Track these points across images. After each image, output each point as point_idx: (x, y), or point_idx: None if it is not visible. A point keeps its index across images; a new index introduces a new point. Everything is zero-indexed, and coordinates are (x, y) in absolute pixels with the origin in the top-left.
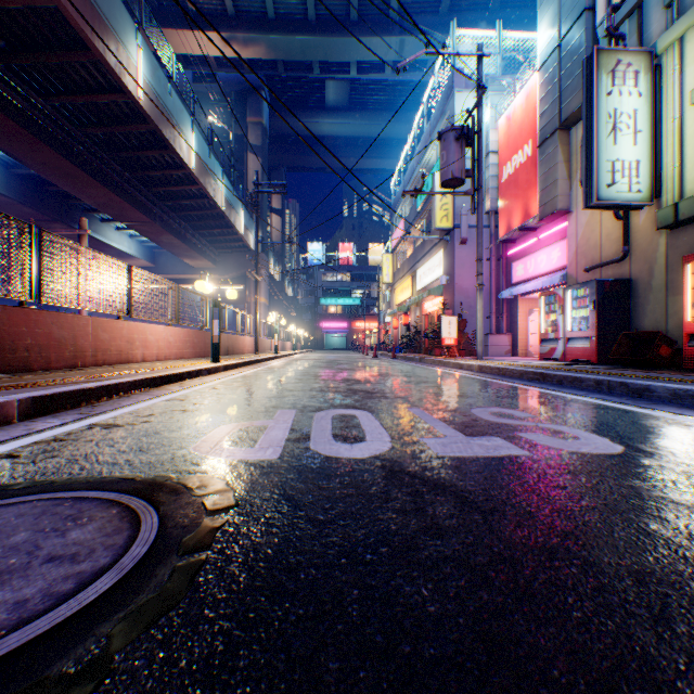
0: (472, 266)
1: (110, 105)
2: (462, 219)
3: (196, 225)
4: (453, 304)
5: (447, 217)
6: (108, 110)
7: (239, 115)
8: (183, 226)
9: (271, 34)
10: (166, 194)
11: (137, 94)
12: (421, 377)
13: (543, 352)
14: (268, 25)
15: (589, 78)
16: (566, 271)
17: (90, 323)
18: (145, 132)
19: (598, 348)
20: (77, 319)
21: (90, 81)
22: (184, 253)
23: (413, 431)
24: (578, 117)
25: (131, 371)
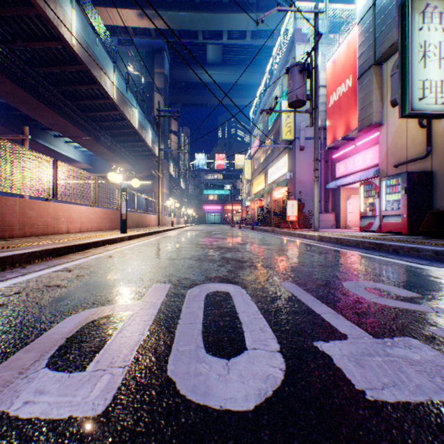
0: (307, 165)
1: (53, 51)
2: (301, 133)
3: (119, 139)
4: (295, 192)
5: (290, 132)
6: (52, 54)
7: (149, 68)
8: (110, 140)
9: (170, 11)
10: (97, 118)
11: (71, 42)
12: (278, 246)
13: (363, 226)
14: (167, 5)
15: (404, 18)
16: (378, 167)
17: (17, 203)
18: (79, 72)
19: (408, 223)
20: (4, 200)
21: (37, 32)
22: (112, 159)
23: (301, 324)
24: (389, 55)
25: (46, 241)
